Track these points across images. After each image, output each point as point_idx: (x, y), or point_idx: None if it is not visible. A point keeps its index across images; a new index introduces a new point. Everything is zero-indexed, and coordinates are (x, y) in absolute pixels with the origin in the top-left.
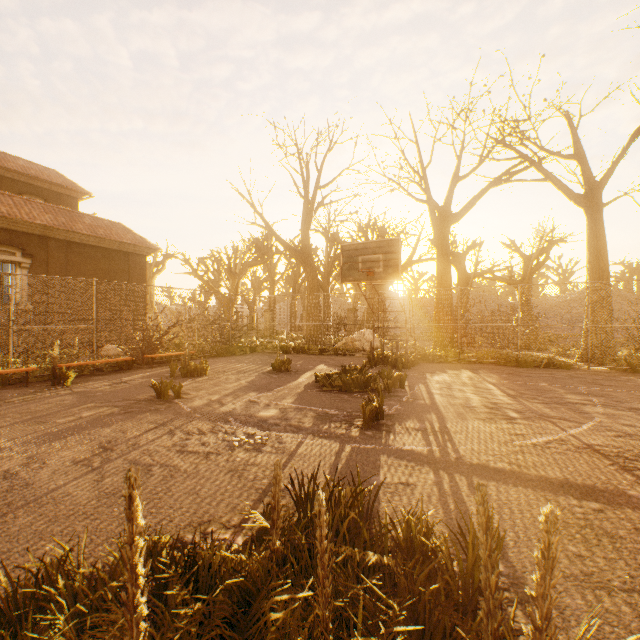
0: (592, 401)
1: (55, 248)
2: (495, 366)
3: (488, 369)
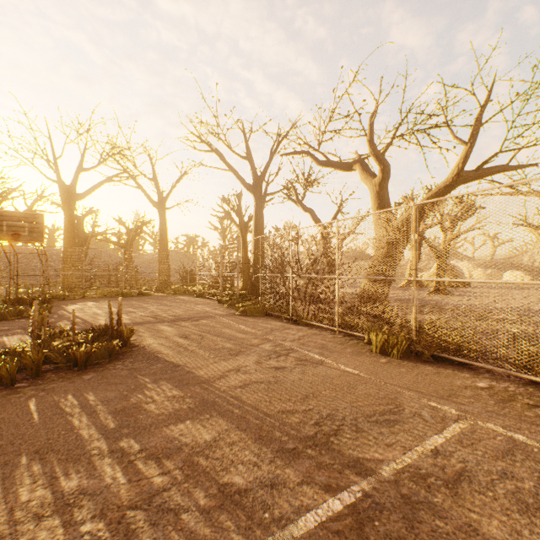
0: (153, 305)
1: None
2: (110, 298)
3: (106, 300)
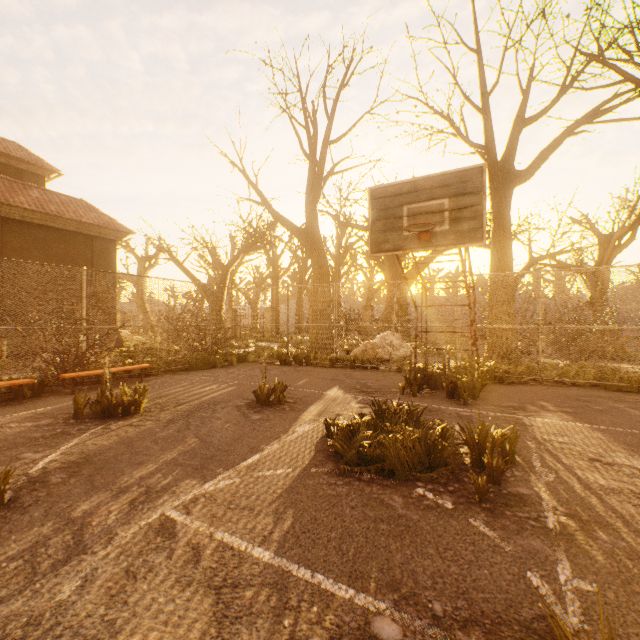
0: None
1: None
2: (608, 392)
3: (607, 400)
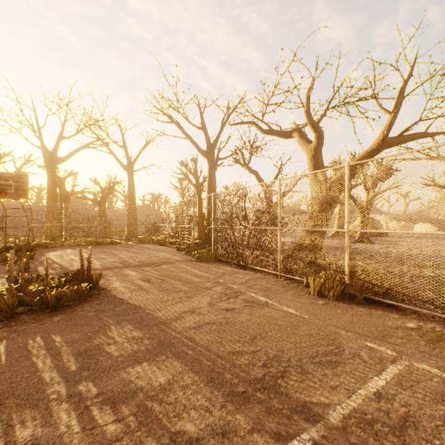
0: (122, 252)
1: None
2: (86, 246)
3: (82, 248)
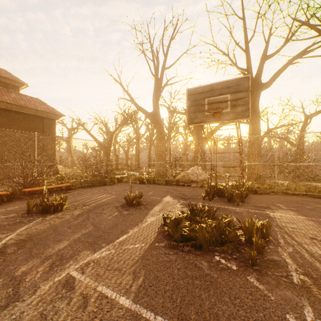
0: None
1: None
2: (312, 198)
3: (313, 203)
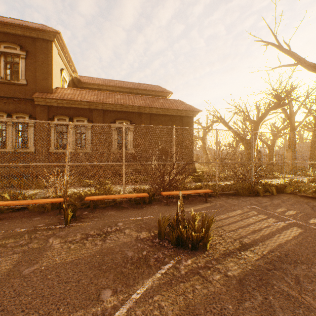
0: None
1: (144, 118)
2: None
3: None
